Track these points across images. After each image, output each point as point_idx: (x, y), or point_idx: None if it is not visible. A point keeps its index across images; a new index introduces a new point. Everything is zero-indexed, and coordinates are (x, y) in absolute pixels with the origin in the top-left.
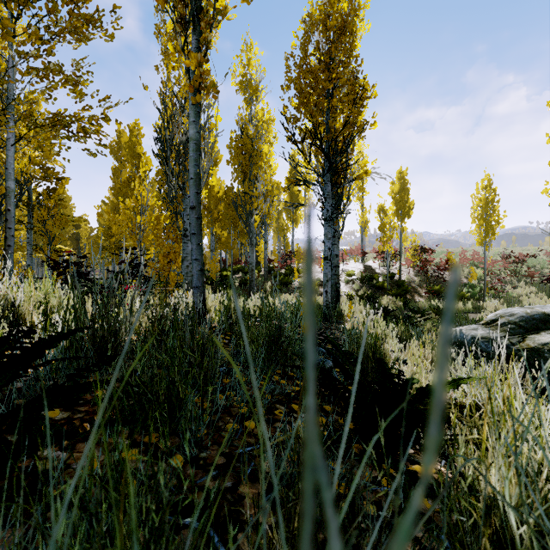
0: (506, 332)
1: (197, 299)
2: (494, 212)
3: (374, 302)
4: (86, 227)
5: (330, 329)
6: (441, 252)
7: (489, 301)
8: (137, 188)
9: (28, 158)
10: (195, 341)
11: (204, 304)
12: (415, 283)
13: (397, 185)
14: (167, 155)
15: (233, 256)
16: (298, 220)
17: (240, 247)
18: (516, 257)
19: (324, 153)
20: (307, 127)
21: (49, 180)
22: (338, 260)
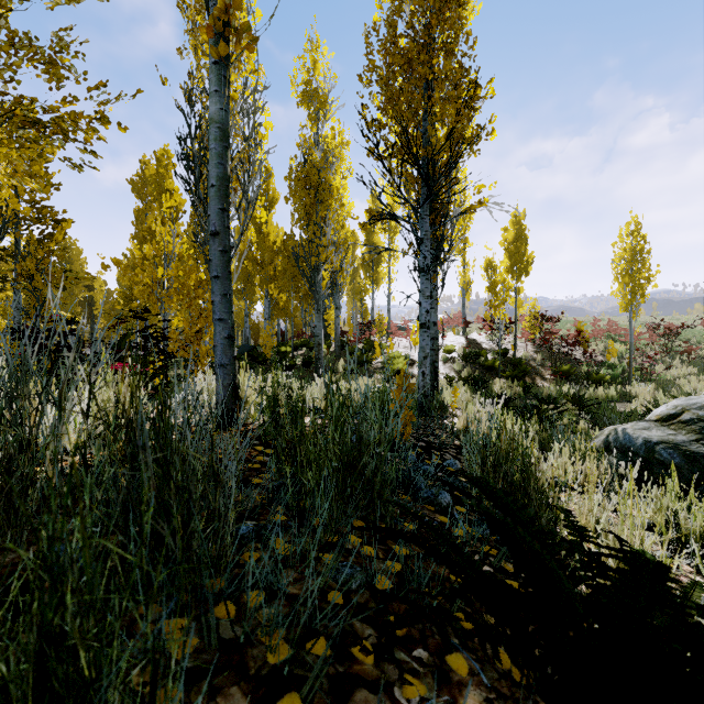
0: (697, 433)
1: (222, 385)
2: (644, 267)
3: (482, 387)
4: (101, 288)
5: (431, 428)
6: (565, 321)
7: (637, 385)
8: (158, 230)
9: (16, 193)
10: (172, 483)
11: (234, 393)
12: (535, 361)
13: (511, 232)
14: (195, 177)
15: (295, 327)
16: (380, 280)
17: (304, 315)
18: (667, 327)
19: (420, 173)
20: (396, 135)
21: (44, 222)
22: (436, 330)
